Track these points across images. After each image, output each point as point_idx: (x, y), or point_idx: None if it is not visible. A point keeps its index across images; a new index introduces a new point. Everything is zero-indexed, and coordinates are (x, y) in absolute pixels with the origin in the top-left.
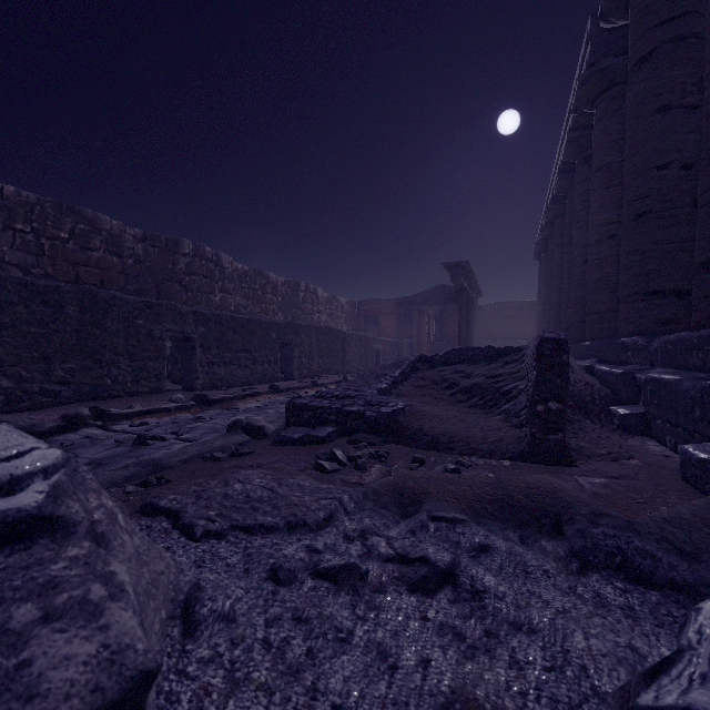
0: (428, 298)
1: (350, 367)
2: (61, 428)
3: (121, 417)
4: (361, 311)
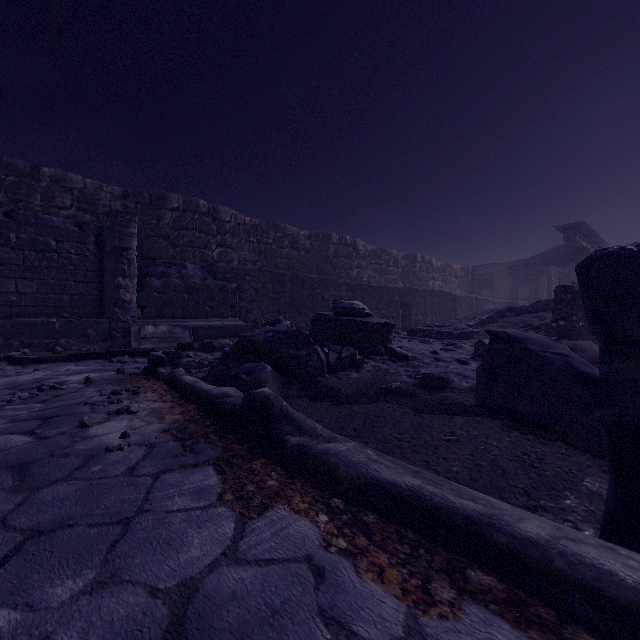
0: (547, 259)
1: None
2: None
3: None
4: (474, 275)
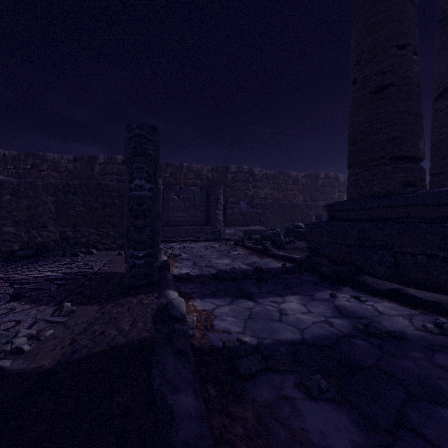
0: None
1: None
2: None
3: None
4: None
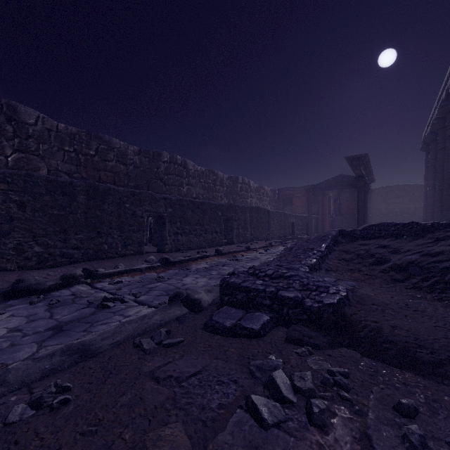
0: (330, 185)
1: (273, 235)
2: (59, 285)
3: (105, 276)
4: (279, 195)
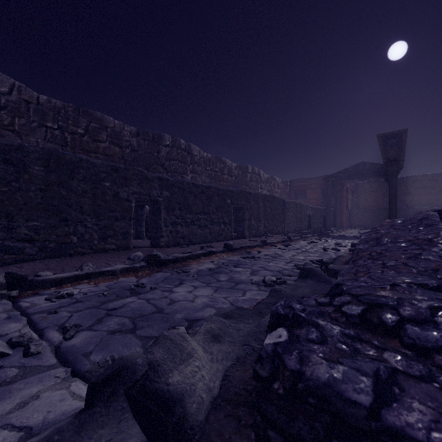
0: (350, 174)
1: (288, 228)
2: None
3: (48, 284)
4: (291, 187)
